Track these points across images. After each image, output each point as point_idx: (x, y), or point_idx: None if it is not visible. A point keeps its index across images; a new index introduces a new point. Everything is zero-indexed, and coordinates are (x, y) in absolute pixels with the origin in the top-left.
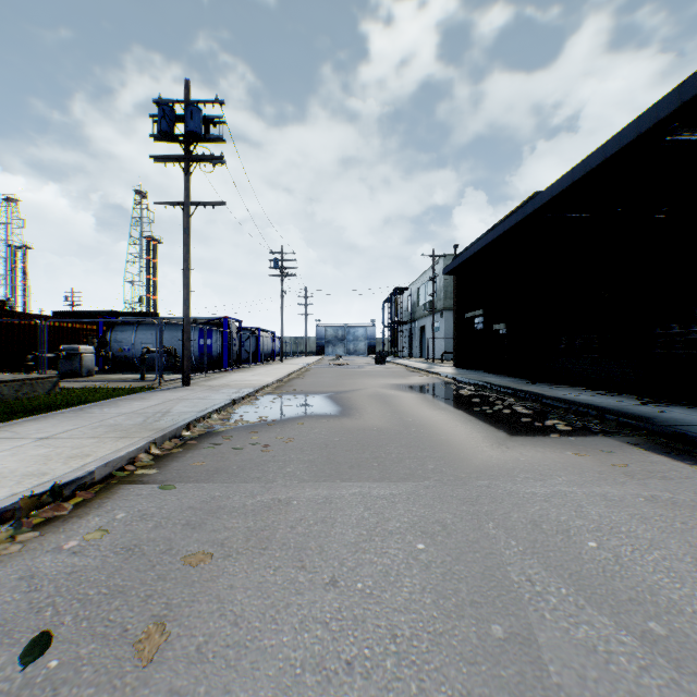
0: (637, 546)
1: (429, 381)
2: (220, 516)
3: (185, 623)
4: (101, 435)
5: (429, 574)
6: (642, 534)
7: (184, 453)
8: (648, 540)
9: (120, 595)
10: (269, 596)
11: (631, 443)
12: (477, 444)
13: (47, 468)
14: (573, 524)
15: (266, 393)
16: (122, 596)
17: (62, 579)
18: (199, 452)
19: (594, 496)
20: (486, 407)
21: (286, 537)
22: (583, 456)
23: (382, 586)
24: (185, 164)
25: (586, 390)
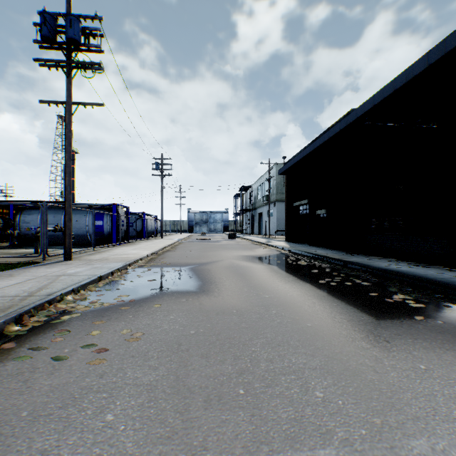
0: None
1: (271, 253)
2: None
3: None
4: None
5: None
6: None
7: None
8: None
9: None
10: None
11: None
12: (351, 336)
13: None
14: None
15: (138, 266)
16: None
17: None
18: (2, 368)
19: None
20: (328, 279)
21: None
22: None
23: None
24: (67, 69)
25: (398, 261)
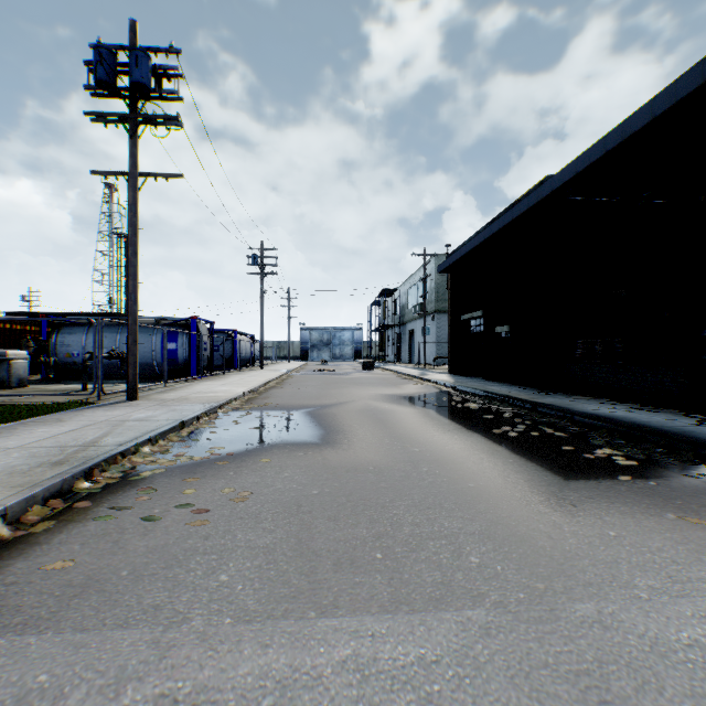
0: None
1: (426, 391)
2: None
3: None
4: None
5: None
6: None
7: (54, 532)
8: None
9: None
10: None
11: None
12: (526, 499)
13: None
14: None
15: (232, 409)
16: None
17: None
18: (83, 529)
19: None
20: (506, 428)
21: None
22: (700, 524)
23: None
24: (131, 125)
25: (614, 403)
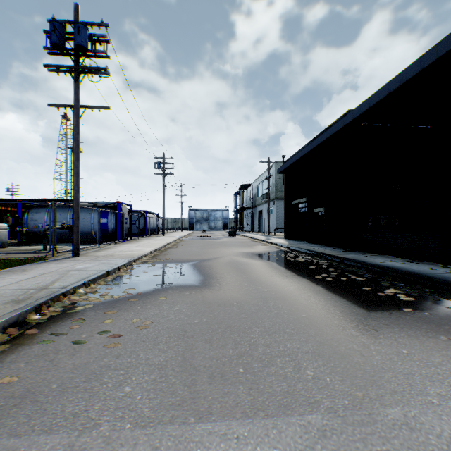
0: None
1: (270, 250)
2: None
3: None
4: None
5: None
6: None
7: (8, 353)
8: None
9: None
10: None
11: None
12: (342, 326)
13: None
14: None
15: (142, 262)
16: None
17: None
18: (29, 350)
19: None
20: (324, 275)
21: None
22: None
23: None
24: (75, 74)
25: (393, 257)
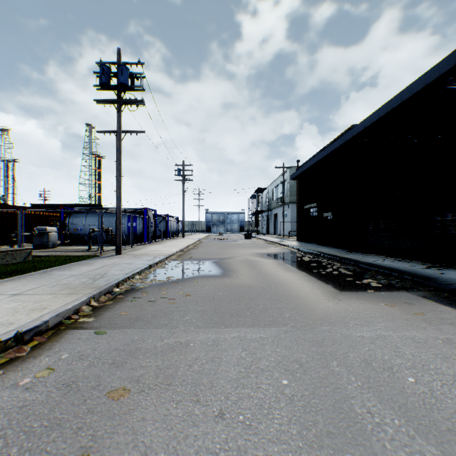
0: (444, 381)
1: (281, 251)
2: (137, 356)
3: (106, 454)
4: (56, 292)
5: (293, 407)
6: (445, 370)
7: (114, 305)
8: (451, 376)
9: (57, 427)
10: (172, 427)
11: (424, 297)
12: (318, 298)
13: (14, 319)
14: (394, 362)
15: (172, 260)
16: (59, 428)
17: (14, 413)
18: (125, 304)
19: (405, 338)
20: (321, 270)
21: (186, 374)
22: (392, 307)
23: (258, 418)
24: (118, 105)
25: (387, 257)
